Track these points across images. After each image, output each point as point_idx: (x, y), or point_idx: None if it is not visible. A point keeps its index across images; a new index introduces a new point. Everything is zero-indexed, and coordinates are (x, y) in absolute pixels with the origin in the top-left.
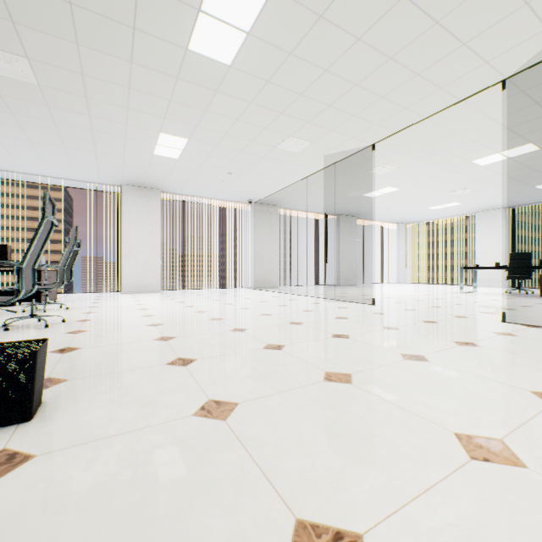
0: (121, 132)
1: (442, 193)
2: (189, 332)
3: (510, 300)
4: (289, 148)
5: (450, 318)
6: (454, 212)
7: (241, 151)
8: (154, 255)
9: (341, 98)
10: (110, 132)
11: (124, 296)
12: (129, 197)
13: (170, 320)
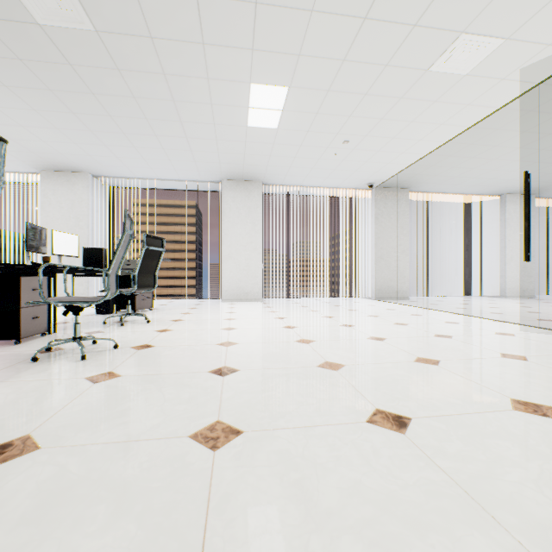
0: (204, 95)
1: None
2: (273, 411)
3: None
4: (451, 67)
5: None
6: None
7: (366, 93)
8: (255, 257)
9: None
10: (193, 99)
11: (221, 305)
12: (228, 193)
13: (252, 360)
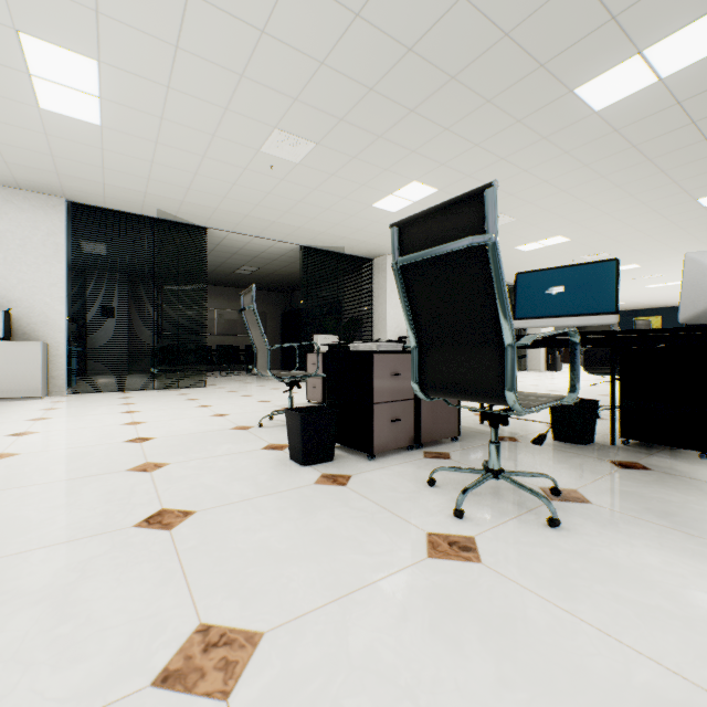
0: None
1: None
2: None
3: None
4: None
5: None
6: None
7: None
8: None
9: None
10: None
11: None
12: None
13: None
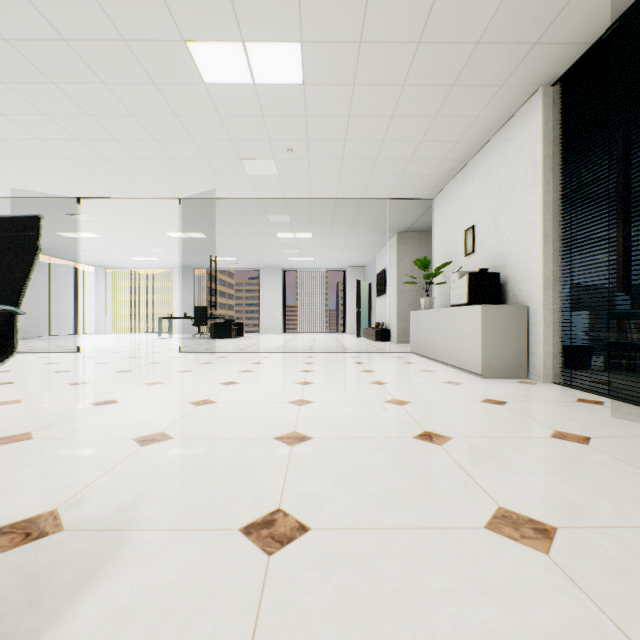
0: None
1: (145, 249)
2: None
3: (192, 341)
4: None
5: (149, 354)
6: (156, 265)
7: None
8: None
9: (52, 159)
10: None
11: None
12: None
13: None
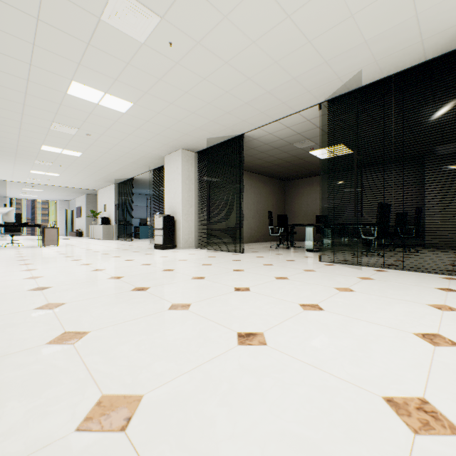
0: None
1: None
2: None
3: None
4: None
5: None
6: None
7: None
8: None
9: None
10: None
11: None
12: None
13: None
